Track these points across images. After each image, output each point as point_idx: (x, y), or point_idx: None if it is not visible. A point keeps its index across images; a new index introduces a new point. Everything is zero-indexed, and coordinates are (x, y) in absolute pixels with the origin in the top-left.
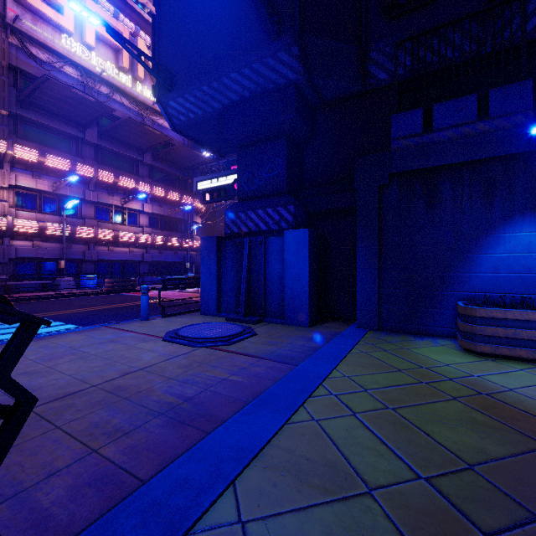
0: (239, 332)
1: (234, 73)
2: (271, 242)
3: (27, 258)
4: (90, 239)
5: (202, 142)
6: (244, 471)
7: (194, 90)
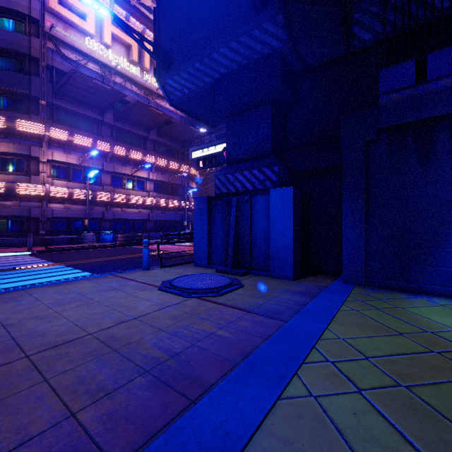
0: (227, 283)
1: (223, 48)
2: (257, 200)
3: (60, 217)
4: (108, 202)
5: (195, 115)
6: None
7: (188, 68)
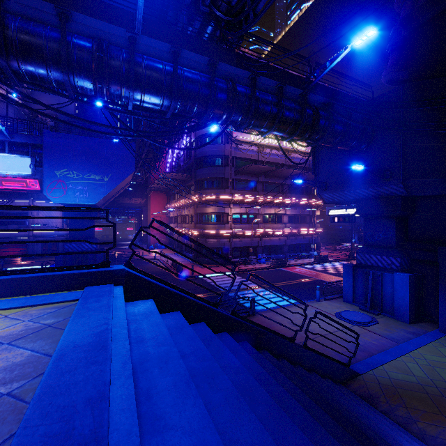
0: (370, 321)
1: (363, 189)
2: (386, 276)
3: (237, 247)
4: (261, 235)
5: (338, 203)
6: (384, 364)
7: (339, 192)
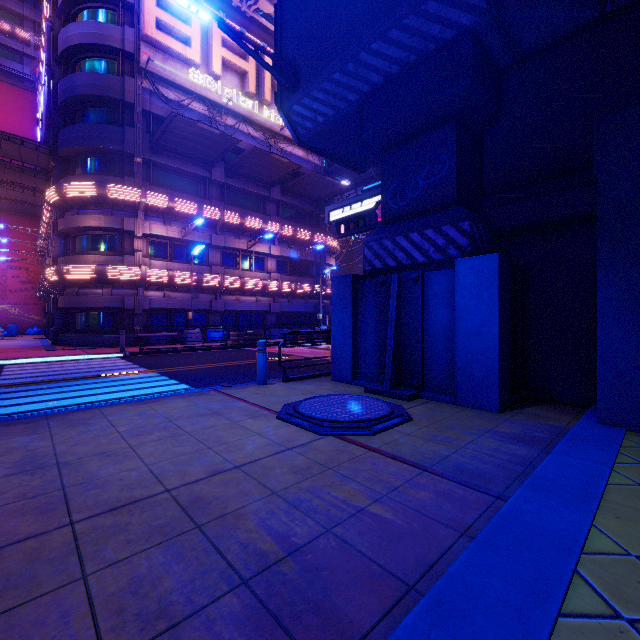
0: (385, 414)
1: (377, 41)
2: (433, 278)
3: (159, 309)
4: (217, 287)
5: (334, 156)
6: None
7: (323, 83)
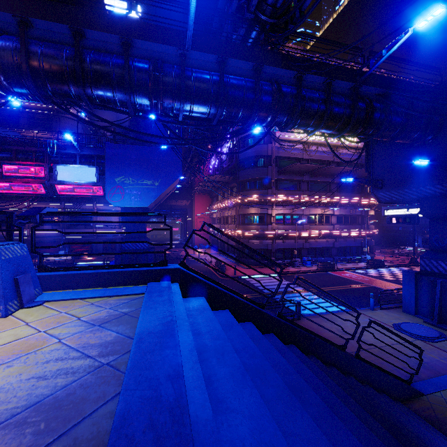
0: (438, 336)
1: (429, 186)
2: None
3: (280, 248)
4: (306, 236)
5: (396, 202)
6: None
7: (398, 190)
